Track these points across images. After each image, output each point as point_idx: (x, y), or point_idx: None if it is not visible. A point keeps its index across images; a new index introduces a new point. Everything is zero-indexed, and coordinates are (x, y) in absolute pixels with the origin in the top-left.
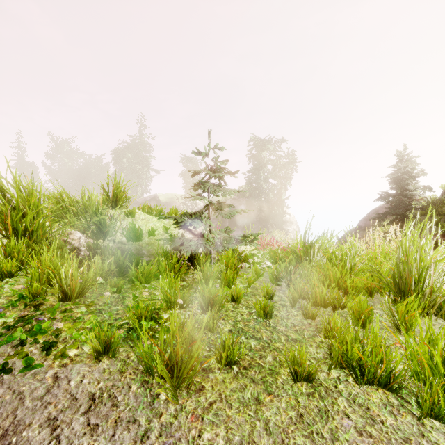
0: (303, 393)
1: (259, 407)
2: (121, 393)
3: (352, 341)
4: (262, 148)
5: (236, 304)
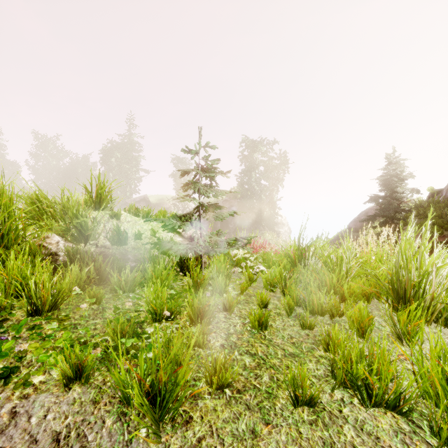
0: (305, 421)
1: (256, 442)
2: (92, 431)
3: (357, 357)
4: (254, 149)
5: (228, 314)
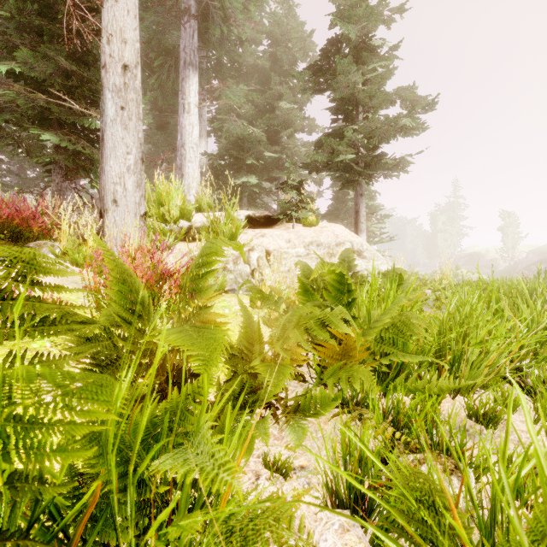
0: None
1: None
2: None
3: None
4: None
5: None
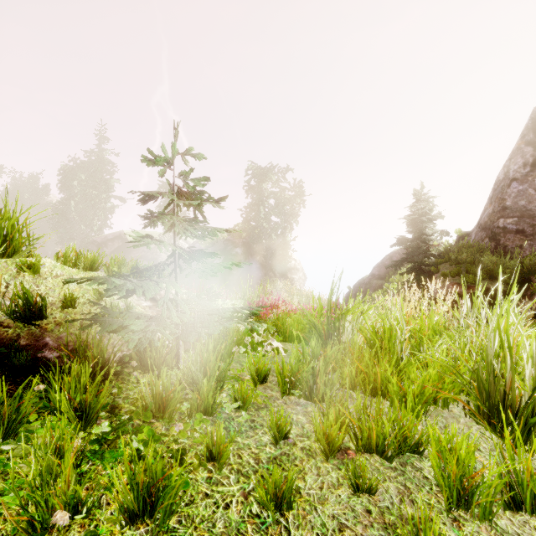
0: None
1: None
2: None
3: None
4: (263, 178)
5: (215, 469)
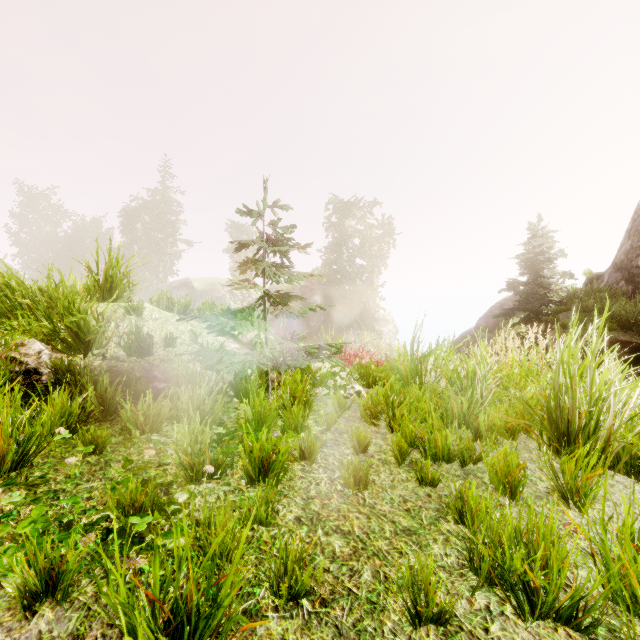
0: None
1: None
2: None
3: (510, 539)
4: (346, 214)
5: (307, 465)
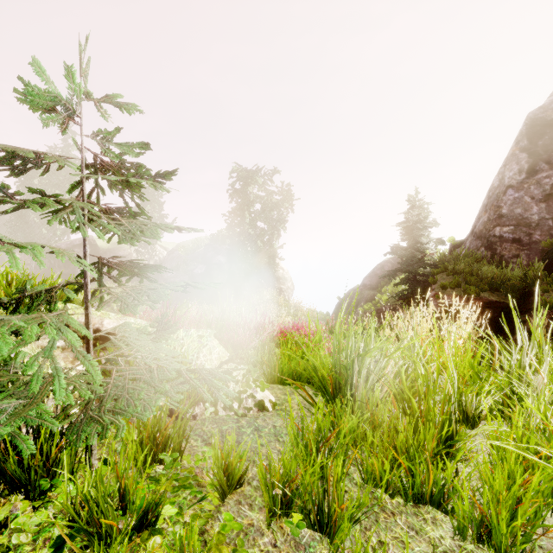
0: None
1: None
2: None
3: None
4: (248, 181)
5: None
